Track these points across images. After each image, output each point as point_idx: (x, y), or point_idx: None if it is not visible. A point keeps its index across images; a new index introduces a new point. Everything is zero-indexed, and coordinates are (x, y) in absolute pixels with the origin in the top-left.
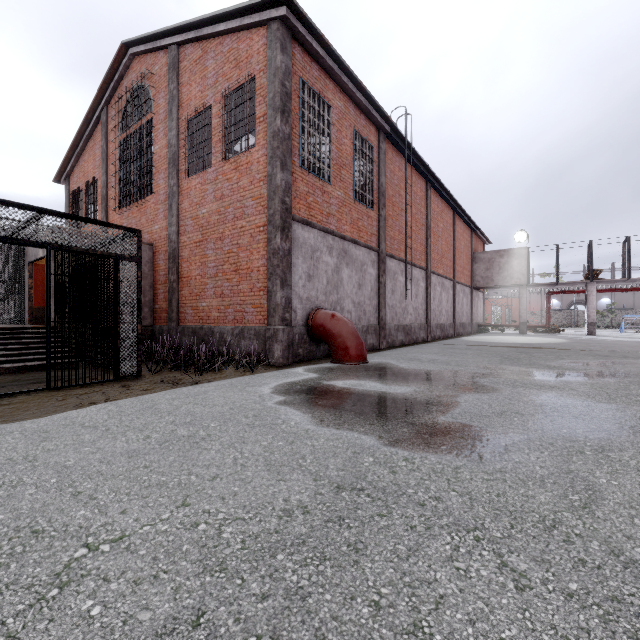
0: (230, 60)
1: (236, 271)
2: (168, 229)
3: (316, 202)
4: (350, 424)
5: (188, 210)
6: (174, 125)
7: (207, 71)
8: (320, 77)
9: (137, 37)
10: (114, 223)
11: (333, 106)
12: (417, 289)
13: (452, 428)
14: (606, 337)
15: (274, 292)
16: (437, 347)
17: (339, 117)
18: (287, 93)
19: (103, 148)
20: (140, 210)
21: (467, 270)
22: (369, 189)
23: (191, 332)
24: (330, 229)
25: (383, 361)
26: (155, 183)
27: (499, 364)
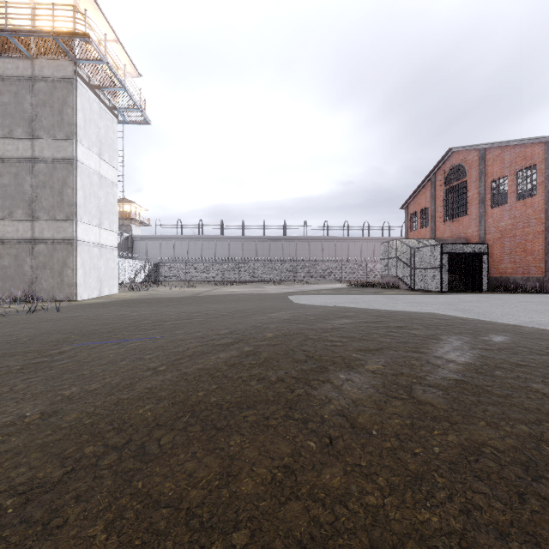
0: (519, 156)
1: (523, 251)
2: (478, 232)
3: None
4: None
5: (491, 223)
6: (482, 185)
7: (504, 160)
8: None
9: (460, 147)
10: (440, 228)
11: None
12: None
13: None
14: None
15: (548, 261)
16: None
17: None
18: None
19: (432, 193)
20: (458, 222)
21: None
22: None
23: (494, 279)
24: None
25: None
26: (468, 210)
27: None
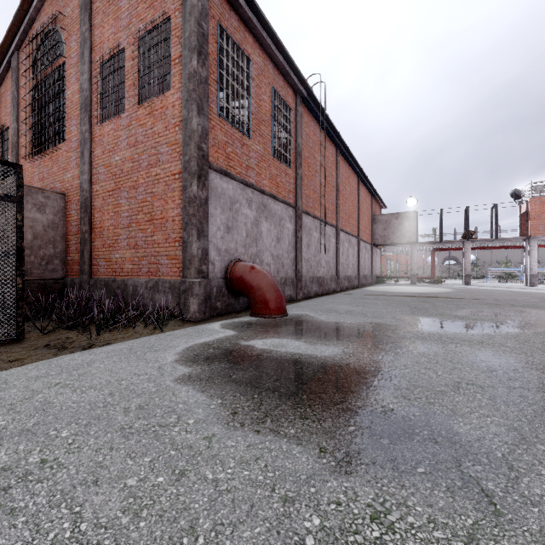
0: None
1: (150, 221)
2: (80, 177)
3: (235, 153)
4: (274, 419)
5: (101, 157)
6: (86, 68)
7: (120, 12)
8: (239, 28)
9: None
10: (25, 172)
11: (252, 60)
12: (329, 244)
13: (413, 420)
14: (480, 287)
15: (190, 243)
16: (348, 297)
17: (258, 73)
18: (204, 34)
19: (14, 94)
20: (52, 158)
21: (368, 229)
22: (287, 148)
23: (103, 285)
24: (249, 182)
25: (302, 313)
26: (67, 130)
27: (412, 315)
